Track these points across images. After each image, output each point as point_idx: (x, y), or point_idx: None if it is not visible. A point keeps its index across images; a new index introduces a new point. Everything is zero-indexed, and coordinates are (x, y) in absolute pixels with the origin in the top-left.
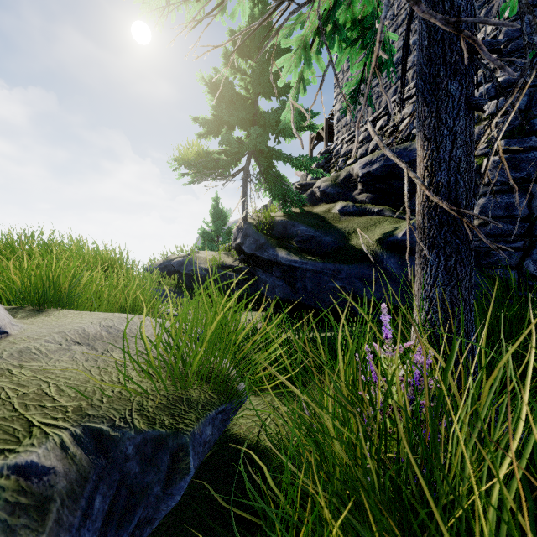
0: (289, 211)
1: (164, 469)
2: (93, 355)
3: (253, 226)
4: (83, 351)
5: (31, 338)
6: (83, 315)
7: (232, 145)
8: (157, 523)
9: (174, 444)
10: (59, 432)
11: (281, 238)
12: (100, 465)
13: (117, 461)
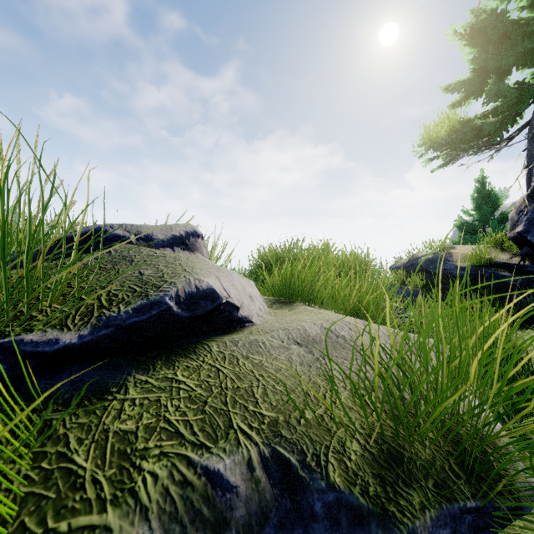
0: None
1: None
2: (308, 359)
3: None
4: (300, 352)
5: (263, 331)
6: (313, 313)
7: (505, 97)
8: None
9: (379, 533)
10: (249, 445)
11: None
12: (283, 506)
13: (302, 511)
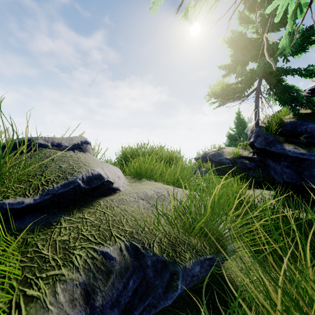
0: (297, 113)
1: (165, 281)
2: (147, 206)
3: (263, 129)
4: (143, 203)
5: (125, 194)
6: (150, 184)
7: (245, 75)
8: (158, 310)
9: (172, 269)
10: (120, 242)
11: (289, 135)
12: (135, 264)
13: (142, 265)
